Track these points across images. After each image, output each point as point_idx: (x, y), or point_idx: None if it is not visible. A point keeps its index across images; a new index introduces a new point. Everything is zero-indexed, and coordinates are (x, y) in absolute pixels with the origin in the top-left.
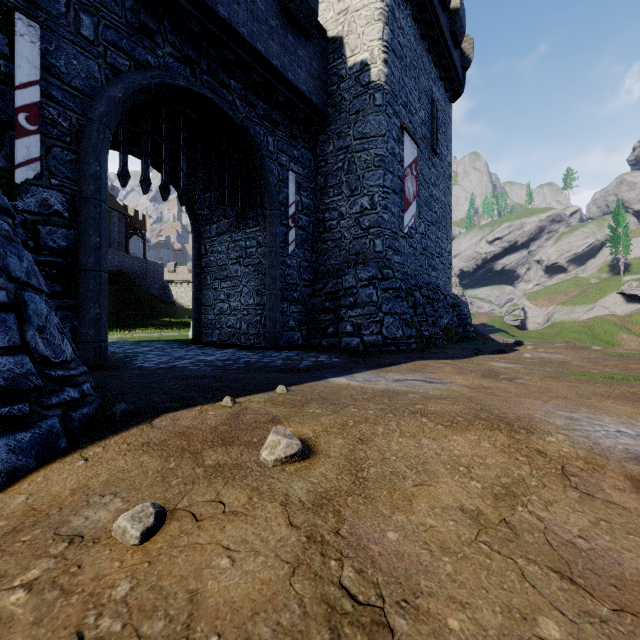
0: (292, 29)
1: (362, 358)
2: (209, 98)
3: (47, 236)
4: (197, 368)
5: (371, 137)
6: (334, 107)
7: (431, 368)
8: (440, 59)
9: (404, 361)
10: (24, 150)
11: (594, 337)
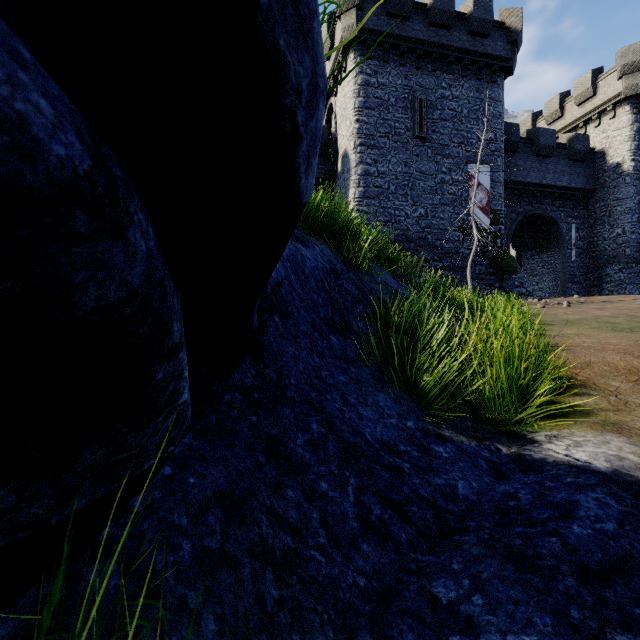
0: (574, 164)
1: None
2: (538, 213)
3: None
4: None
5: (622, 199)
6: (599, 185)
7: None
8: None
9: None
10: None
11: None
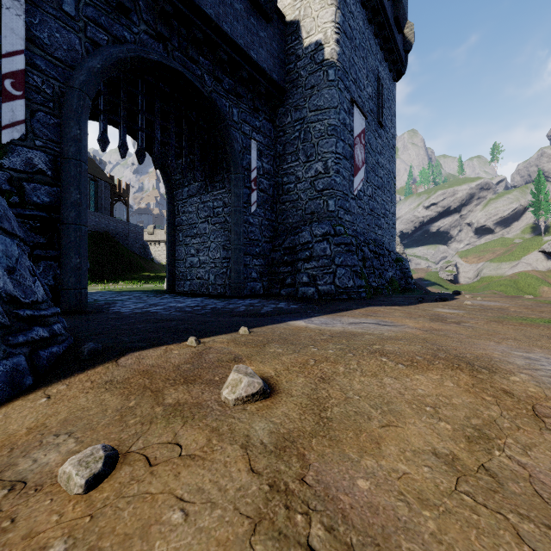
0: (254, 13)
1: (317, 305)
2: (180, 72)
3: (31, 192)
4: (168, 313)
5: (325, 109)
6: (292, 83)
7: (382, 313)
8: (385, 42)
9: (356, 307)
10: (10, 113)
11: (519, 290)
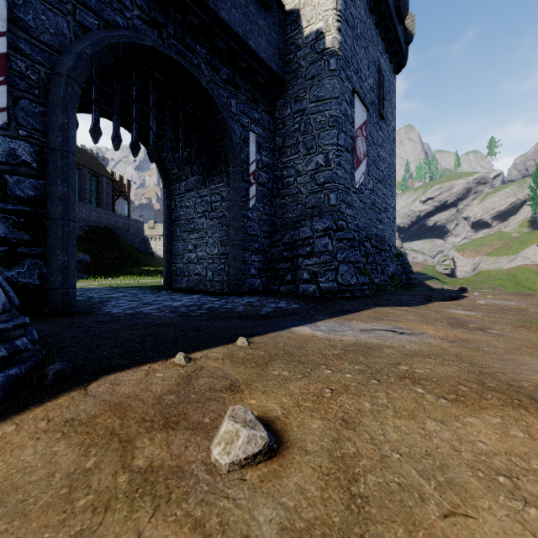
0: (253, 0)
1: (320, 304)
2: (175, 60)
3: (15, 185)
4: (161, 314)
5: (326, 99)
6: (291, 74)
7: (393, 316)
8: (386, 33)
9: (362, 308)
10: None
11: (517, 284)
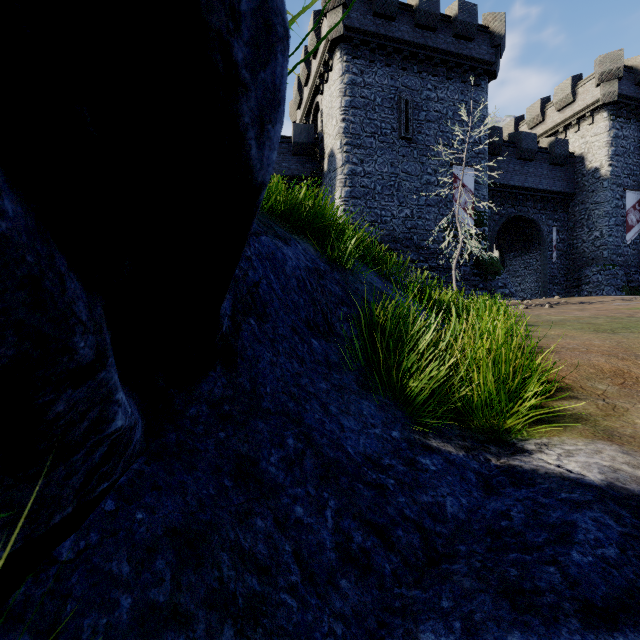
0: (554, 168)
1: None
2: (520, 215)
3: None
4: None
5: (600, 203)
6: (579, 189)
7: None
8: None
9: None
10: None
11: None
